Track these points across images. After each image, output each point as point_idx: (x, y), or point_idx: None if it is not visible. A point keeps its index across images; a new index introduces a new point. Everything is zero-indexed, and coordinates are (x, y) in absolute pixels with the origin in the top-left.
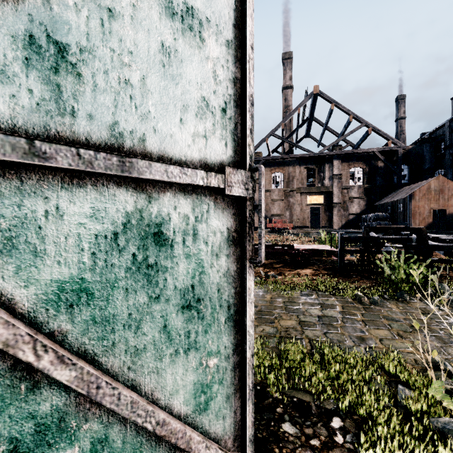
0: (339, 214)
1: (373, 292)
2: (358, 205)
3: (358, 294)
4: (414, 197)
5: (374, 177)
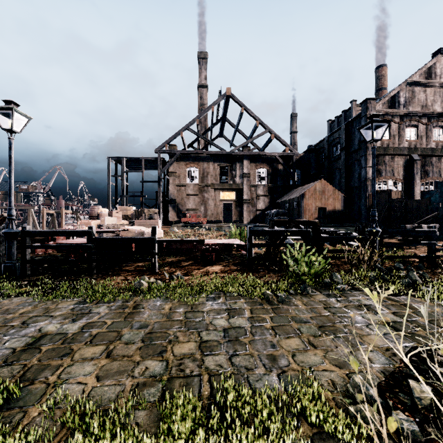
0: (248, 209)
1: (279, 287)
2: (263, 202)
3: (266, 292)
4: (305, 196)
5: (276, 178)
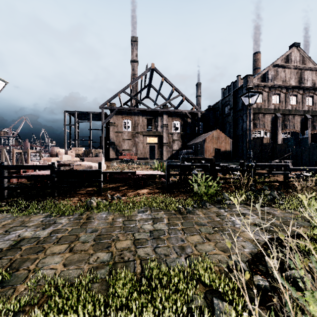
0: (167, 150)
1: (187, 203)
2: (177, 145)
3: (179, 206)
4: (206, 141)
5: (186, 128)
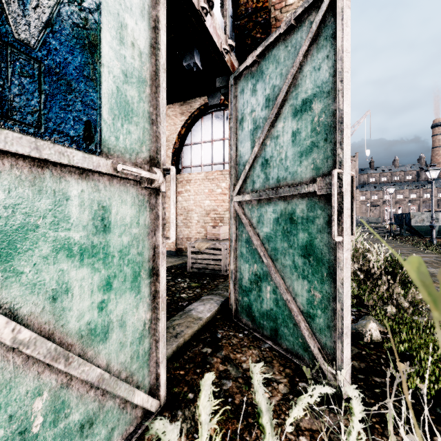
0: None
1: None
2: None
3: None
4: None
5: None
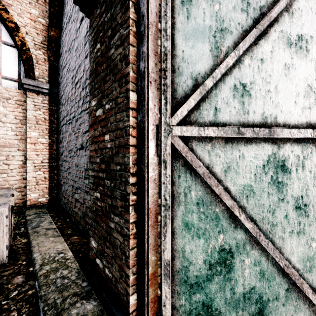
0: None
1: None
2: None
3: None
4: None
5: None
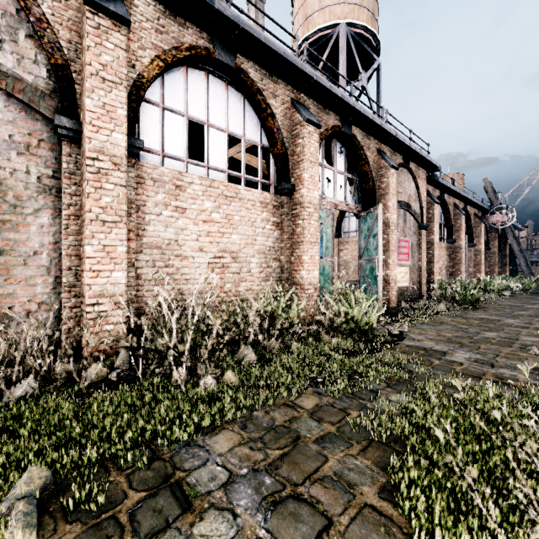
0: None
1: None
2: None
3: None
4: None
5: None
